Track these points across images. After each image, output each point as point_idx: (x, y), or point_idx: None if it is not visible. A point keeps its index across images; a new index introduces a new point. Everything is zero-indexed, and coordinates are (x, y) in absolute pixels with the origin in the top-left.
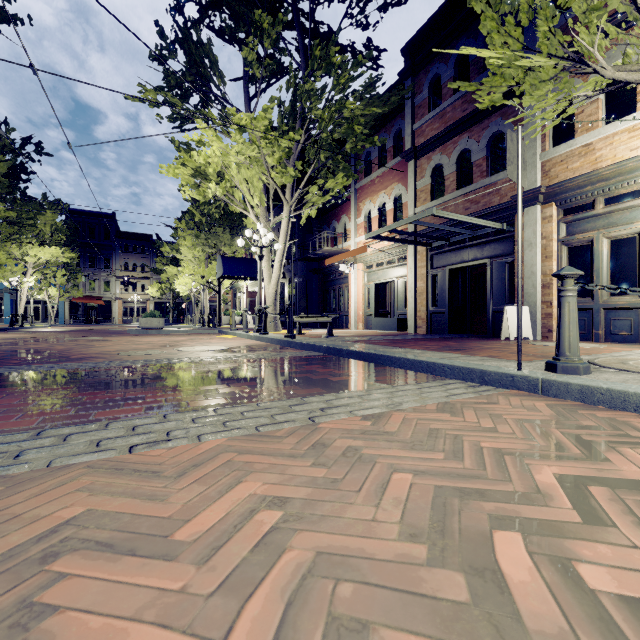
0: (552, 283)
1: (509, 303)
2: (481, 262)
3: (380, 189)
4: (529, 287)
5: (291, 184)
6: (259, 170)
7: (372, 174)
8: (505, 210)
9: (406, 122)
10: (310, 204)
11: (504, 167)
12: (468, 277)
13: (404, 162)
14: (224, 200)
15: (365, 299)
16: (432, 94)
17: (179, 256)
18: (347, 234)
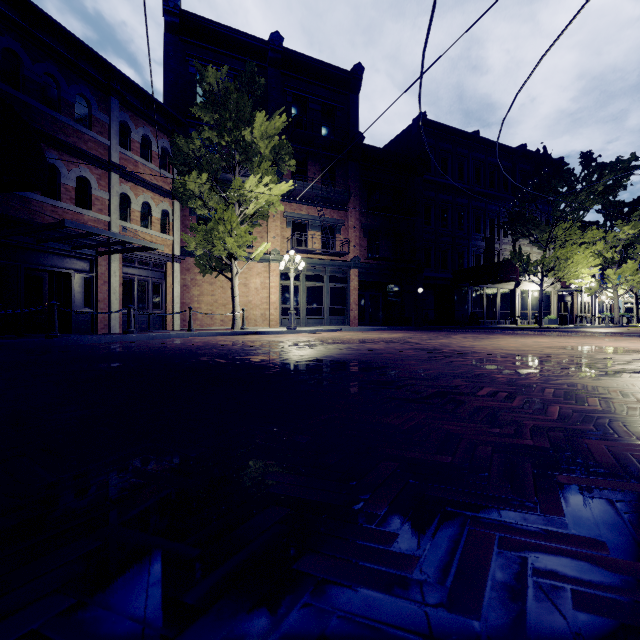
0: None
1: None
2: None
3: None
4: None
5: None
6: None
7: None
8: None
9: None
10: None
11: None
12: None
13: None
14: None
15: None
16: None
17: None
18: None
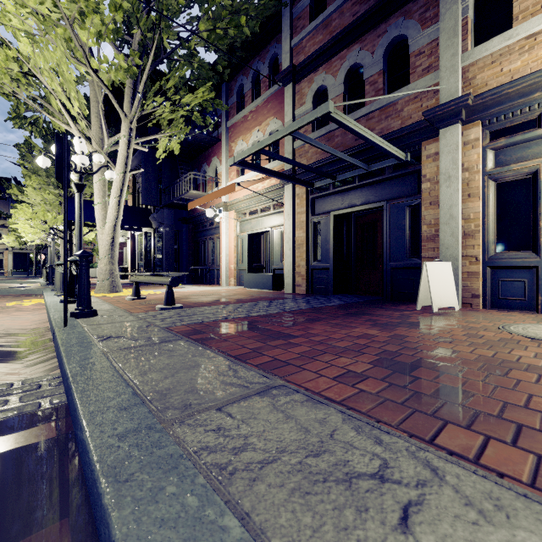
0: (478, 231)
1: (412, 257)
2: (375, 205)
3: (254, 126)
4: (447, 236)
5: (131, 91)
6: (63, 46)
7: (245, 109)
8: (409, 136)
9: (283, 37)
10: (167, 132)
11: (405, 84)
12: (353, 227)
13: (280, 92)
14: (29, 104)
15: (238, 251)
16: (314, 3)
17: (25, 199)
18: (218, 178)
